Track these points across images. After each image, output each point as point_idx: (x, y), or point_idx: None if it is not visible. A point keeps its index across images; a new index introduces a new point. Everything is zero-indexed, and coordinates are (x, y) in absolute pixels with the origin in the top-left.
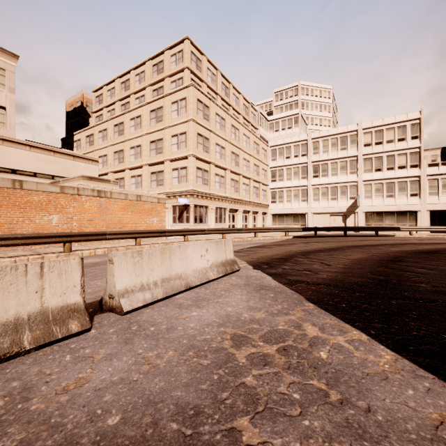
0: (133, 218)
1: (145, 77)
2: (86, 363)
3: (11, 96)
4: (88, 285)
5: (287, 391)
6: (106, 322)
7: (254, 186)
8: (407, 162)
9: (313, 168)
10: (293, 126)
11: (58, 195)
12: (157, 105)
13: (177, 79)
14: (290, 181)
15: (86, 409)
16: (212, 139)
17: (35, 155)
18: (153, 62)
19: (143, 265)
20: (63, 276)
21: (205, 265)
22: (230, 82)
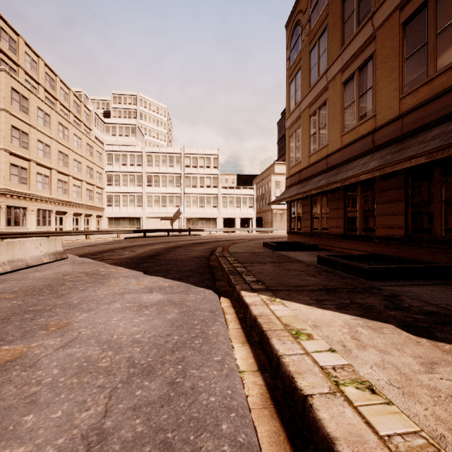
0: None
1: None
2: None
3: None
4: None
5: (84, 278)
6: None
7: (87, 188)
8: (211, 183)
9: (147, 178)
10: (130, 135)
11: None
12: None
13: None
14: (126, 187)
15: (1, 290)
16: (32, 134)
17: None
18: None
19: None
20: None
21: (39, 254)
22: (57, 75)
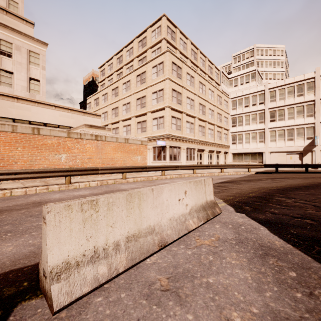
0: (122, 156)
1: (133, 51)
2: None
3: (43, 72)
4: None
5: None
6: None
7: (217, 130)
8: None
9: (270, 114)
10: (250, 81)
11: (66, 139)
12: (142, 71)
13: (156, 49)
14: (248, 126)
15: None
16: (183, 93)
17: (59, 113)
18: (139, 39)
19: (99, 221)
20: None
21: (183, 211)
22: (198, 48)
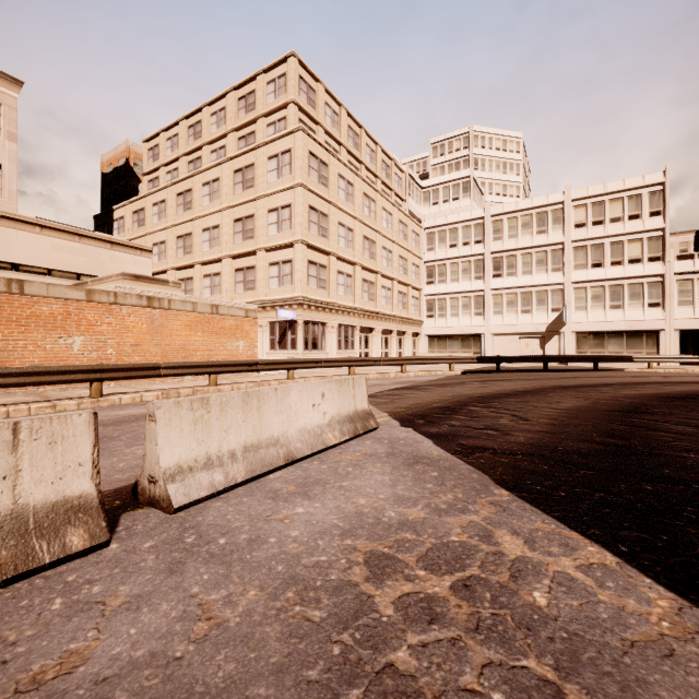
0: (205, 342)
1: (227, 118)
2: (90, 617)
3: (11, 146)
4: (121, 455)
5: (479, 687)
6: (141, 527)
7: (399, 291)
8: (643, 253)
9: (493, 263)
10: (460, 196)
11: (83, 304)
12: (246, 162)
13: (277, 121)
14: (456, 283)
15: None
16: (332, 215)
17: (50, 241)
18: (239, 93)
19: (211, 424)
20: (59, 446)
21: (319, 421)
22: (361, 126)
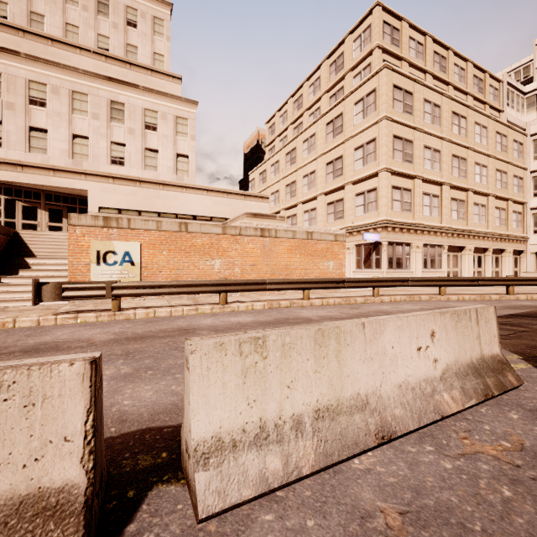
0: (302, 262)
1: (321, 84)
2: None
3: (192, 143)
4: None
5: None
6: None
7: (495, 207)
8: None
9: None
10: None
11: (220, 237)
12: (335, 113)
13: (362, 70)
14: None
15: None
16: (417, 140)
17: (211, 199)
18: (330, 60)
19: (268, 375)
20: (37, 410)
21: (427, 372)
22: (448, 48)
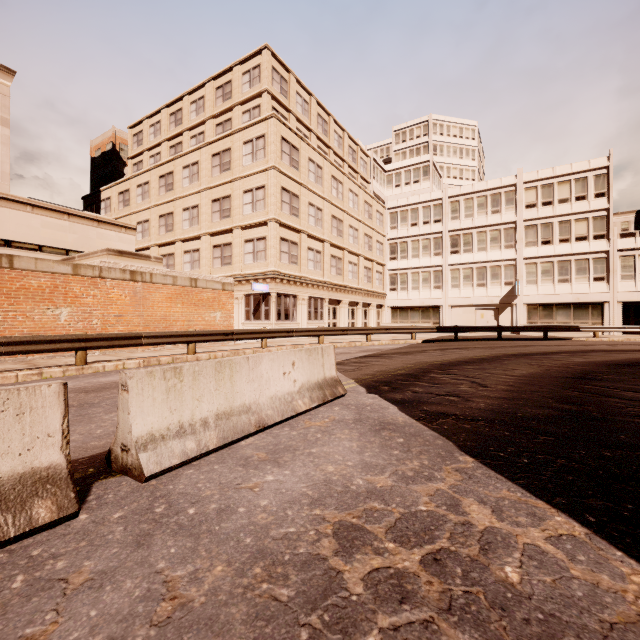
0: (185, 313)
1: (206, 106)
2: (50, 596)
3: (4, 131)
4: (100, 421)
5: None
6: (112, 496)
7: (364, 266)
8: (589, 231)
9: (451, 241)
10: (421, 179)
11: (70, 278)
12: (223, 146)
13: (251, 108)
14: (417, 259)
15: None
16: (303, 196)
17: (41, 220)
18: (217, 83)
19: (184, 392)
20: (27, 417)
21: (290, 389)
22: (329, 114)
